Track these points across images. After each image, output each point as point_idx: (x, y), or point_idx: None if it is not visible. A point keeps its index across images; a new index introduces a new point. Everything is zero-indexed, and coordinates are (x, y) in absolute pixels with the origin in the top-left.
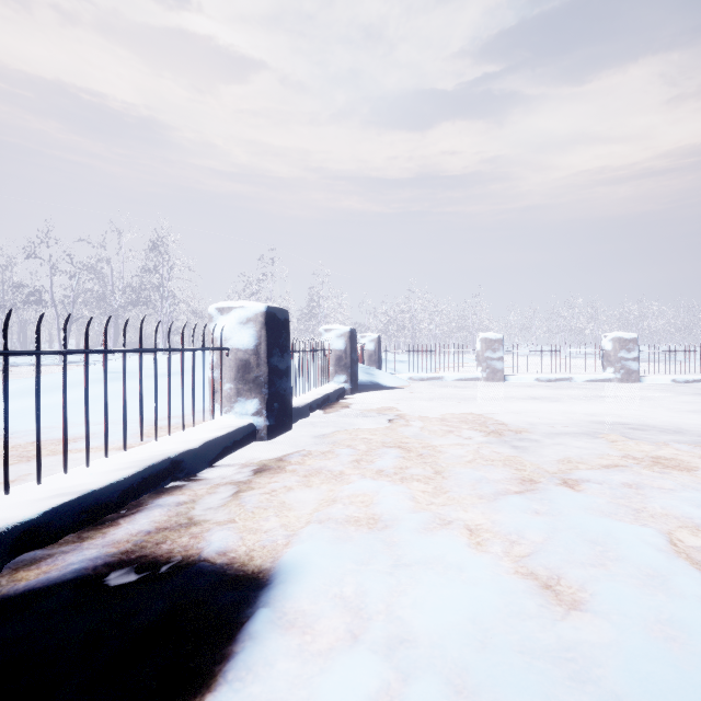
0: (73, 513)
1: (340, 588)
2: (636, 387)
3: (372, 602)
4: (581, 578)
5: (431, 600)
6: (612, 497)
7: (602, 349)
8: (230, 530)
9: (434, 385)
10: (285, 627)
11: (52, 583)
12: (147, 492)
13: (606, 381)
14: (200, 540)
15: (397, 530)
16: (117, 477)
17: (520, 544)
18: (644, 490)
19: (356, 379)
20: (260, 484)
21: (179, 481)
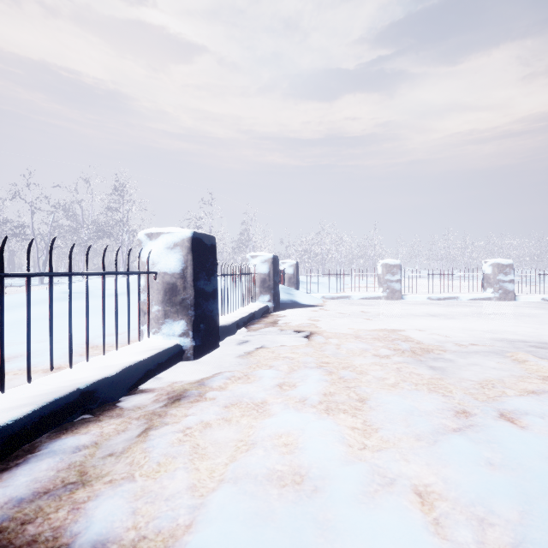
0: None
1: None
2: (513, 304)
3: None
4: None
5: None
6: None
7: (483, 273)
8: (123, 498)
9: (343, 302)
10: None
11: None
12: (47, 431)
13: (486, 300)
14: (80, 517)
15: (330, 500)
16: (4, 419)
17: (493, 527)
18: None
19: (278, 298)
20: (175, 418)
21: (90, 413)
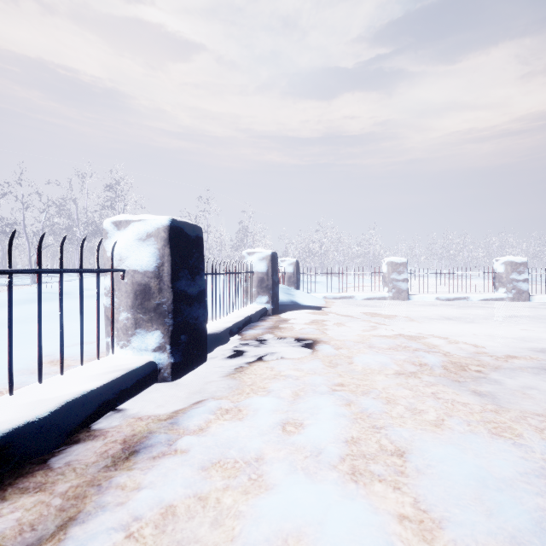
0: None
1: None
2: (529, 305)
3: None
4: None
5: None
6: None
7: (495, 272)
8: None
9: (347, 303)
10: None
11: None
12: None
13: (498, 300)
14: None
15: None
16: None
17: None
18: None
19: (277, 300)
20: (121, 494)
21: None
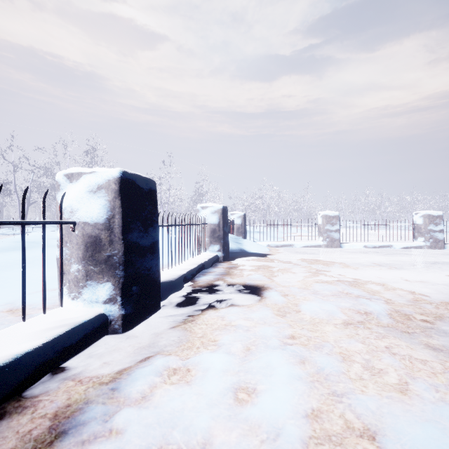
0: None
1: None
2: (445, 252)
3: None
4: None
5: None
6: None
7: (414, 224)
8: None
9: (287, 251)
10: None
11: None
12: None
13: (418, 248)
14: None
15: None
16: None
17: None
18: None
19: (227, 248)
20: None
21: None
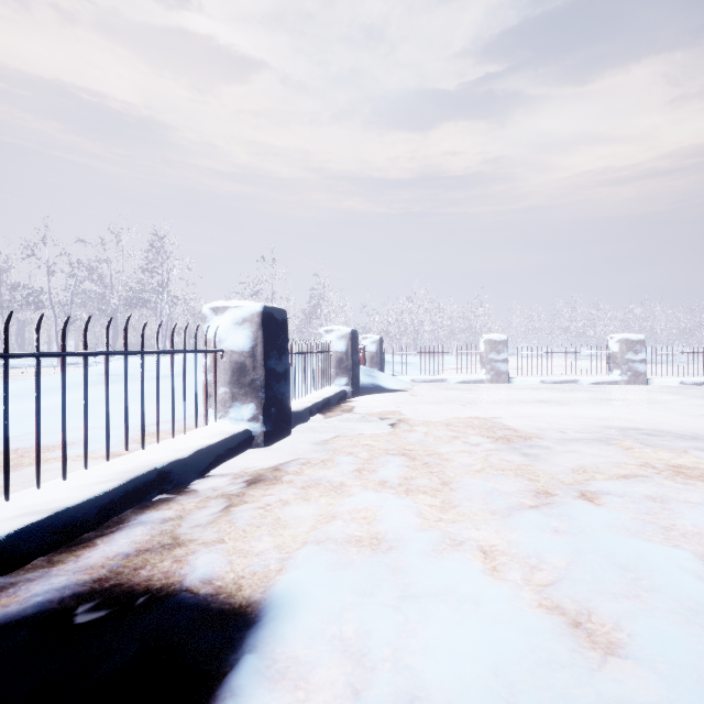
0: (44, 533)
1: (339, 627)
2: (644, 389)
3: (377, 647)
4: (615, 614)
5: (444, 644)
6: (637, 513)
7: (609, 351)
8: (218, 553)
9: (437, 387)
10: (274, 679)
11: (9, 620)
12: (130, 507)
13: (612, 384)
14: (184, 565)
15: (403, 553)
16: (96, 491)
17: (542, 570)
18: (670, 504)
19: (357, 382)
20: (253, 497)
21: (166, 493)
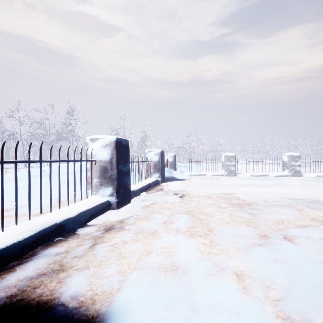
0: None
1: None
2: (300, 179)
3: None
4: None
5: None
6: (318, 249)
7: (283, 161)
8: (84, 276)
9: (201, 178)
10: None
11: None
12: (40, 245)
13: (285, 176)
14: (63, 285)
15: (191, 277)
16: (19, 238)
17: (273, 289)
18: None
19: (164, 175)
20: (108, 239)
21: (62, 236)
